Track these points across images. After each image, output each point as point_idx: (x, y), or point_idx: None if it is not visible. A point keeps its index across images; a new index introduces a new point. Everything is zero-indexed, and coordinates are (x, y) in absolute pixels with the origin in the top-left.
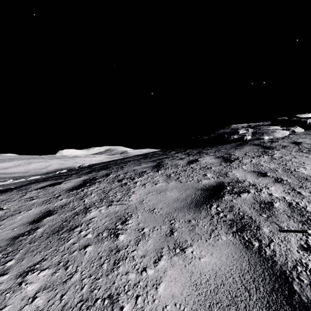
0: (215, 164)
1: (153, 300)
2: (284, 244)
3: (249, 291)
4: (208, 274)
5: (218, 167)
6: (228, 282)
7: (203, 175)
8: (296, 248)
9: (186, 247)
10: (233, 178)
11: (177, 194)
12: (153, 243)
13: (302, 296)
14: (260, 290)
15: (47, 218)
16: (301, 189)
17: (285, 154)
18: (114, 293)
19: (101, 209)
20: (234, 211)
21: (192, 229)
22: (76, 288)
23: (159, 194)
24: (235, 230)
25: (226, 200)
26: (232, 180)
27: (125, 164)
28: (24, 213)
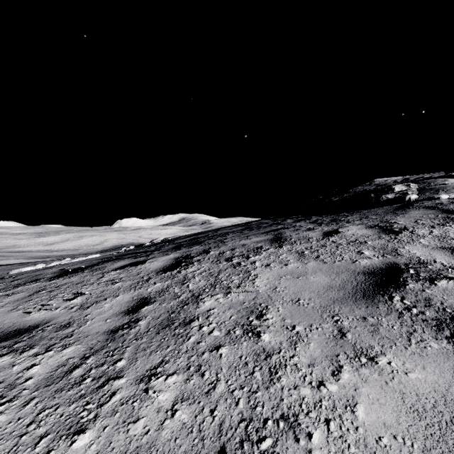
0: (371, 237)
1: (354, 427)
2: None
3: None
4: (430, 396)
5: (378, 242)
6: None
7: (357, 253)
8: None
9: (375, 356)
10: (411, 257)
11: (326, 279)
12: (319, 348)
13: None
14: None
15: (146, 307)
16: None
17: None
18: (288, 413)
19: (218, 297)
20: (435, 306)
21: (373, 330)
22: (227, 402)
23: (298, 279)
24: (449, 334)
25: (413, 290)
26: (409, 260)
27: (225, 238)
28: (111, 300)
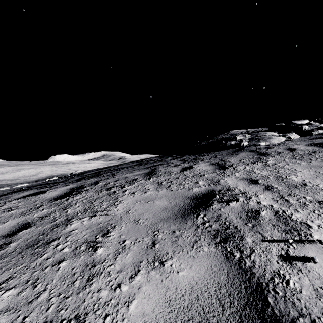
0: (209, 171)
1: (122, 319)
2: (264, 254)
3: (222, 306)
4: (184, 289)
5: (212, 175)
6: (203, 297)
7: (195, 183)
8: (276, 258)
9: (166, 260)
10: (225, 185)
11: (165, 203)
12: (133, 257)
13: (275, 309)
14: (234, 304)
15: (24, 231)
16: (289, 197)
17: (278, 161)
18: (82, 313)
19: (84, 220)
20: (221, 221)
21: (175, 241)
22: (41, 309)
23: (147, 203)
24: (218, 241)
25: (214, 209)
26: (223, 187)
27: (118, 172)
28: None
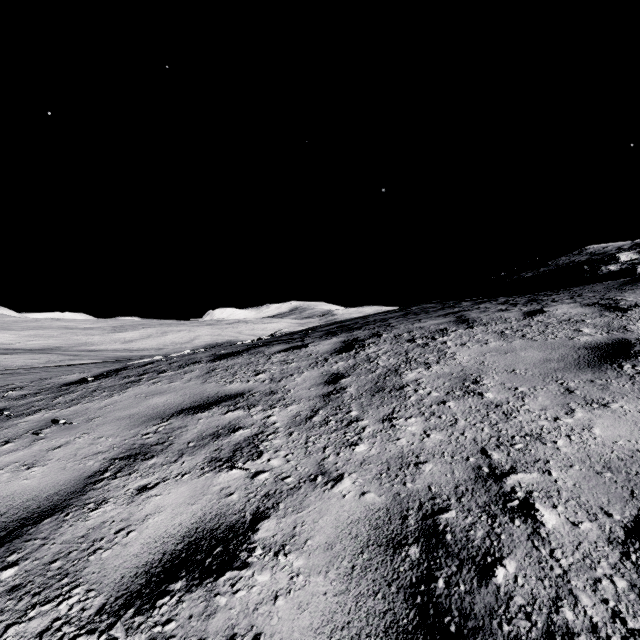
0: (590, 315)
1: (593, 438)
2: None
3: None
4: None
5: (600, 320)
6: None
7: (574, 331)
8: None
9: (607, 403)
10: None
11: (540, 354)
12: (548, 400)
13: None
14: None
15: (344, 380)
16: None
17: None
18: (531, 433)
19: (419, 371)
20: None
21: (603, 388)
22: (473, 429)
23: (506, 355)
24: None
25: None
26: None
27: (388, 323)
28: (299, 376)
